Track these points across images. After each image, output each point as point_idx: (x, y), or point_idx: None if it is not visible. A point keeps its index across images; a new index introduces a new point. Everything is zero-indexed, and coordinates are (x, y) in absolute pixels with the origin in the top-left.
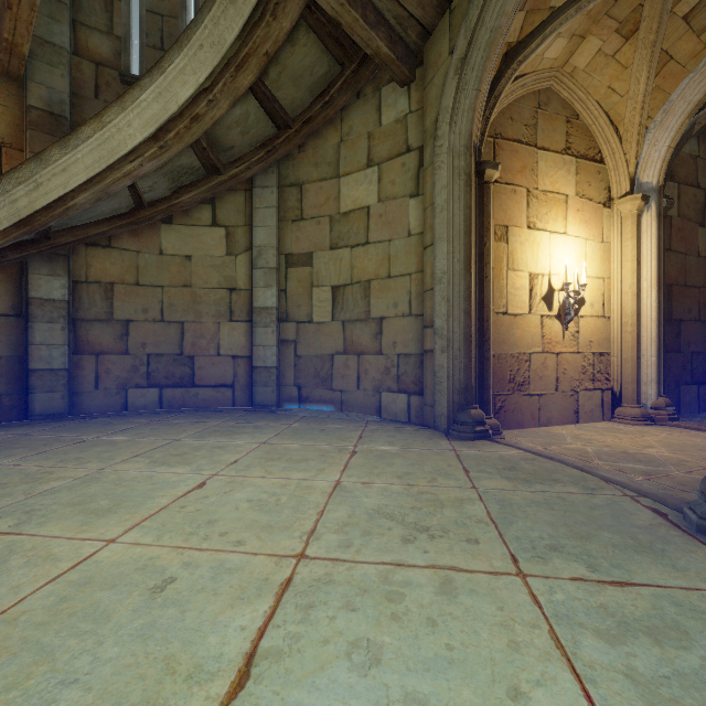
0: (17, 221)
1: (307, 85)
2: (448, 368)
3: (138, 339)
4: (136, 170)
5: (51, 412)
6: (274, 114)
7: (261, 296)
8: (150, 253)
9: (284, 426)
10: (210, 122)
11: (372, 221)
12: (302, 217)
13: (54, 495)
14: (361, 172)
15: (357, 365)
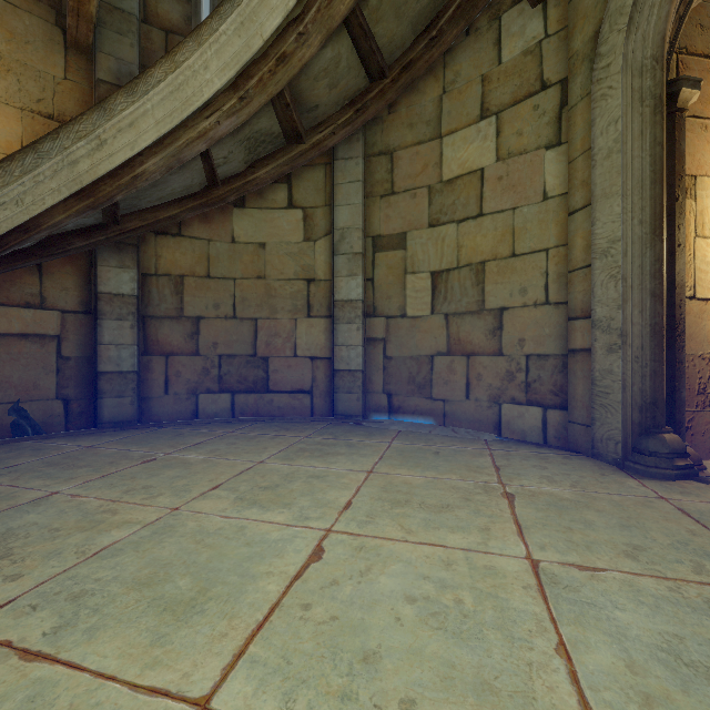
0: (78, 189)
1: (410, 16)
2: (623, 375)
3: (209, 338)
4: (212, 129)
5: (120, 419)
6: (368, 58)
7: (344, 286)
8: (222, 241)
9: (382, 445)
10: (297, 66)
11: (487, 186)
12: (393, 191)
13: (115, 560)
14: (471, 127)
15: (466, 369)
